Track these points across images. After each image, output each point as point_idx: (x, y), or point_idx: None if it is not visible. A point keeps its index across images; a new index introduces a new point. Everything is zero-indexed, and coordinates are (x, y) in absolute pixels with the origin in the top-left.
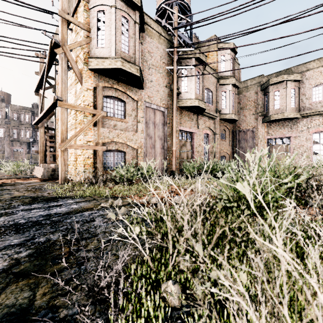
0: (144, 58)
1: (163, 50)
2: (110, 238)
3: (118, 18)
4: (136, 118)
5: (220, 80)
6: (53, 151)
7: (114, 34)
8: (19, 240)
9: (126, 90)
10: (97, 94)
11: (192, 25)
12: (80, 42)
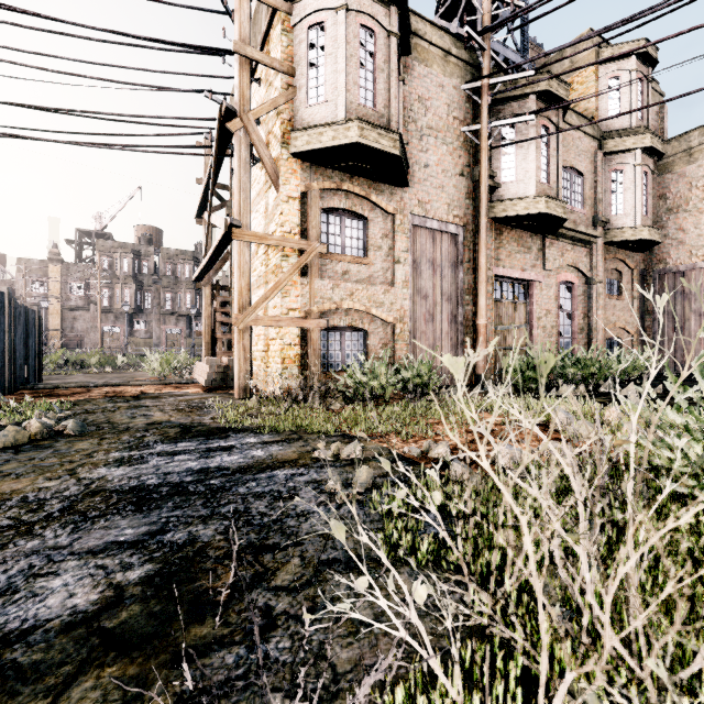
0: (409, 114)
1: (455, 90)
2: (332, 558)
3: (353, 33)
4: (391, 253)
5: (607, 142)
6: (227, 332)
7: (343, 69)
8: (137, 531)
9: (370, 191)
10: (308, 206)
11: (527, 18)
12: (274, 100)
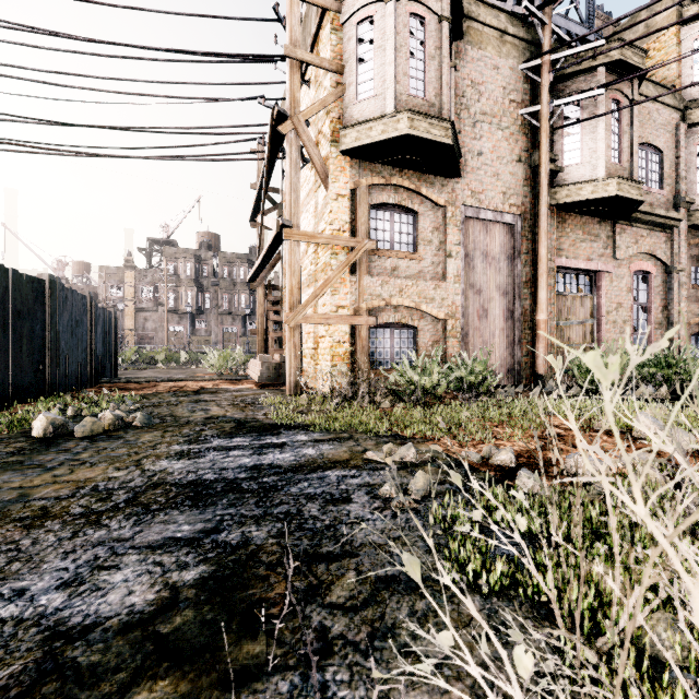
0: (461, 101)
1: (512, 71)
2: (391, 574)
3: (402, 22)
4: (442, 247)
5: (692, 112)
6: (278, 330)
7: (392, 61)
8: (193, 528)
9: (420, 184)
10: (357, 203)
11: None
12: (324, 99)
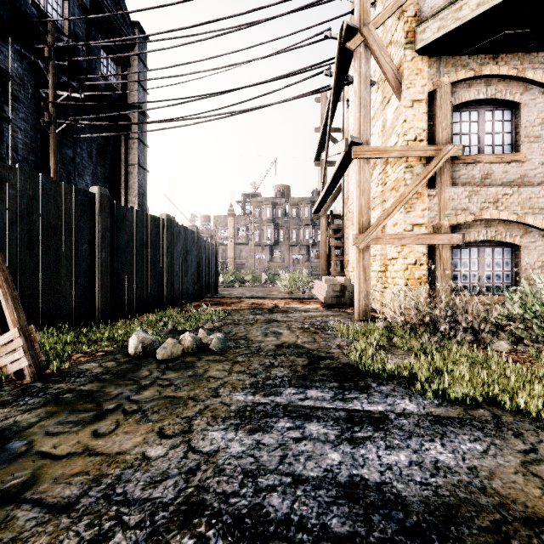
0: None
1: None
2: None
3: None
4: None
5: None
6: (339, 255)
7: None
8: None
9: (523, 67)
10: (437, 106)
11: None
12: None
